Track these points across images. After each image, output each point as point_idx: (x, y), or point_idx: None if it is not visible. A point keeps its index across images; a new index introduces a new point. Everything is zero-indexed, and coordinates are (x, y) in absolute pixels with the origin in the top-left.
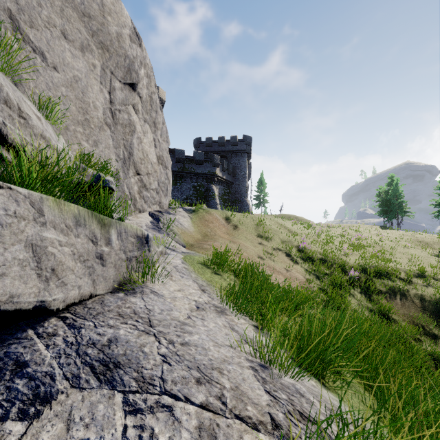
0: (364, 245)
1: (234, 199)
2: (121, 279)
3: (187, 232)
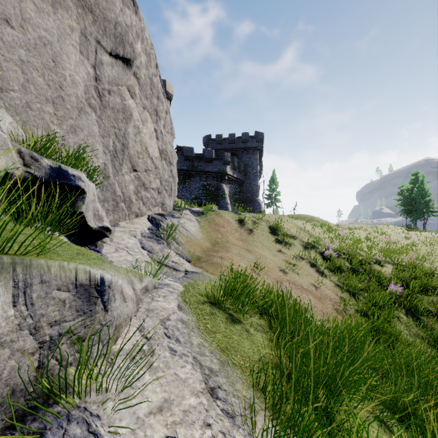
0: (397, 251)
1: (245, 198)
2: (11, 408)
3: (193, 240)
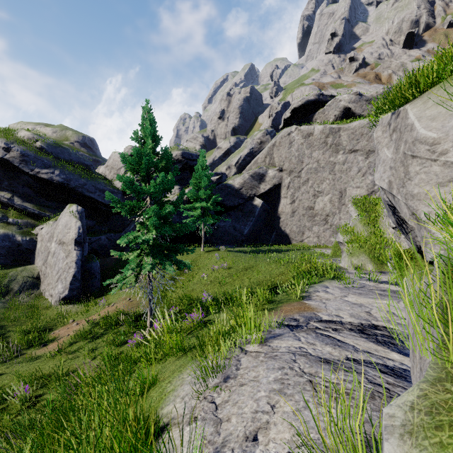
0: None
1: None
2: None
3: None
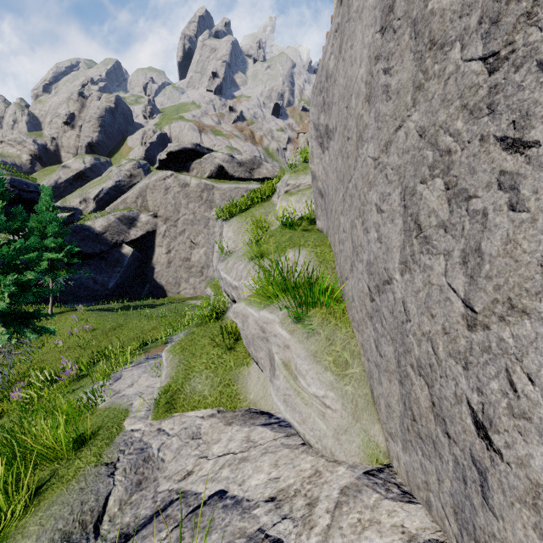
0: None
1: None
2: None
3: None
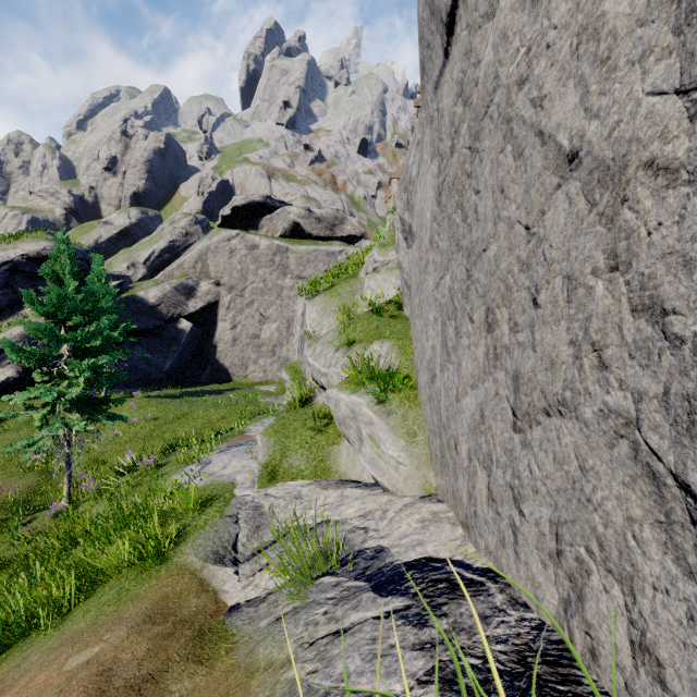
0: None
1: None
2: None
3: None
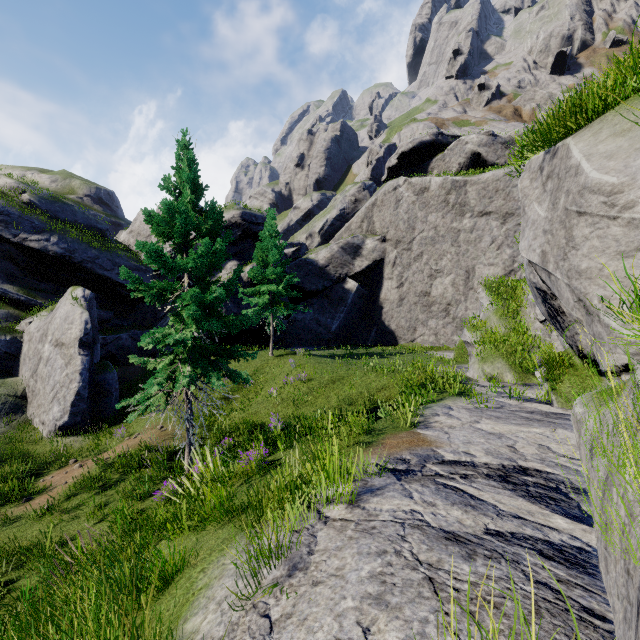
0: None
1: None
2: None
3: None
